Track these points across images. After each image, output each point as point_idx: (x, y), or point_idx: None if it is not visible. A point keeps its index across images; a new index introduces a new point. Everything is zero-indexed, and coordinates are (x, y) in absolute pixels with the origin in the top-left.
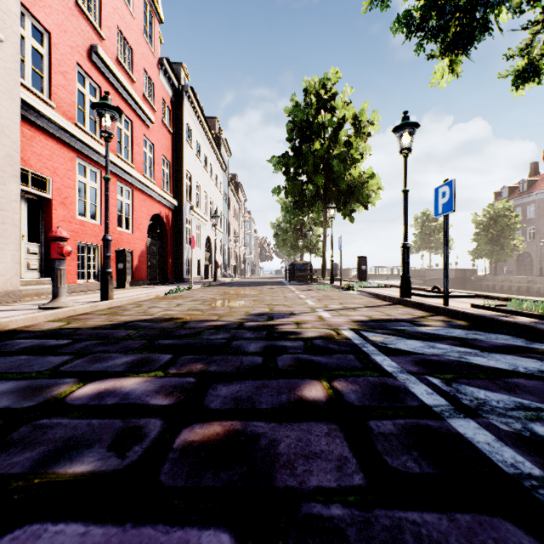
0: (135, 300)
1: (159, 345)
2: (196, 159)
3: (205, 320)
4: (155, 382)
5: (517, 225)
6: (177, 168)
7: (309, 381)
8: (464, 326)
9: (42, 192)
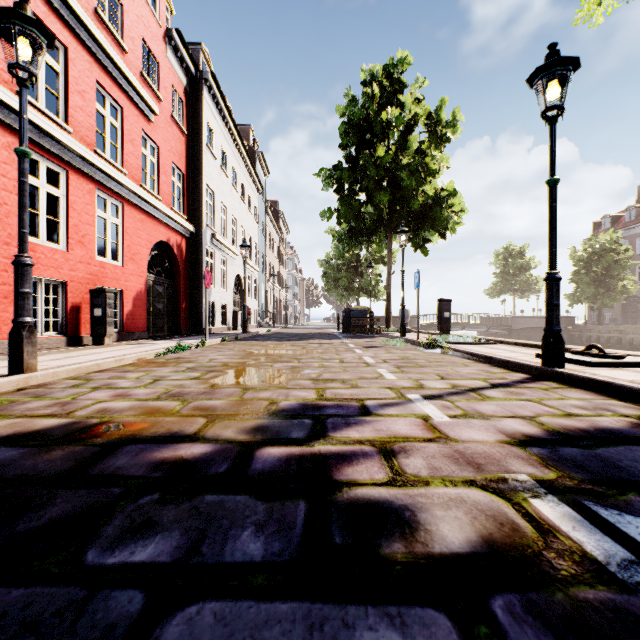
0: (90, 369)
1: None
2: (221, 172)
3: (165, 438)
4: None
5: (627, 262)
6: (193, 182)
7: None
8: None
9: None
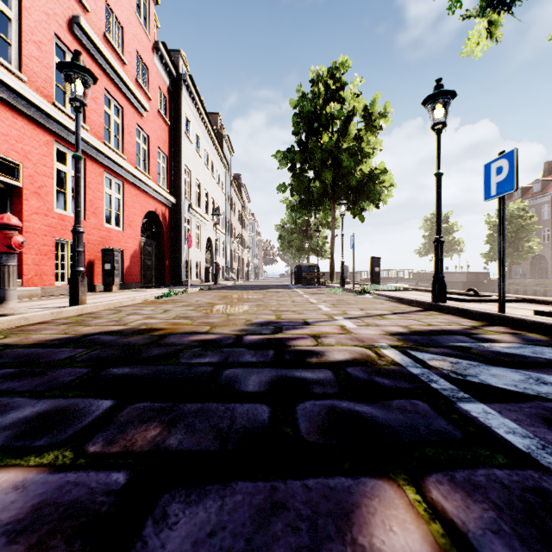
0: (116, 305)
1: (105, 377)
2: (196, 154)
3: (191, 333)
4: (36, 490)
5: (532, 226)
6: (174, 163)
7: (374, 483)
8: (547, 342)
9: (10, 179)
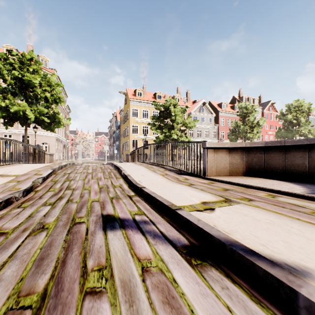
0: None
1: None
2: None
3: None
4: None
5: None
6: None
7: None
8: None
9: None
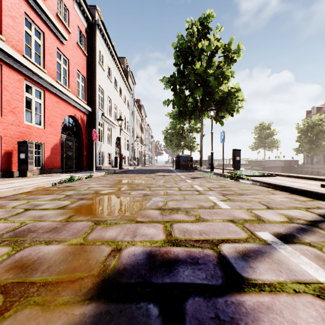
0: None
1: None
2: (108, 79)
3: None
4: None
5: None
6: (91, 83)
7: None
8: None
9: None
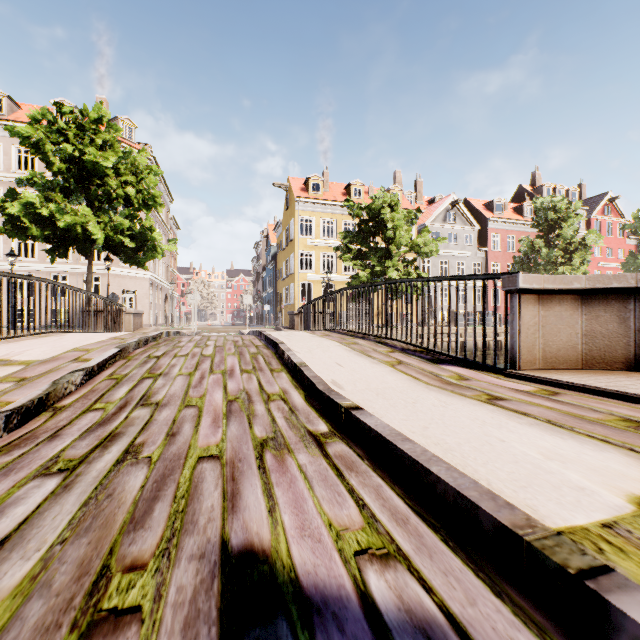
0: None
1: None
2: None
3: None
4: None
5: None
6: None
7: None
8: None
9: None
